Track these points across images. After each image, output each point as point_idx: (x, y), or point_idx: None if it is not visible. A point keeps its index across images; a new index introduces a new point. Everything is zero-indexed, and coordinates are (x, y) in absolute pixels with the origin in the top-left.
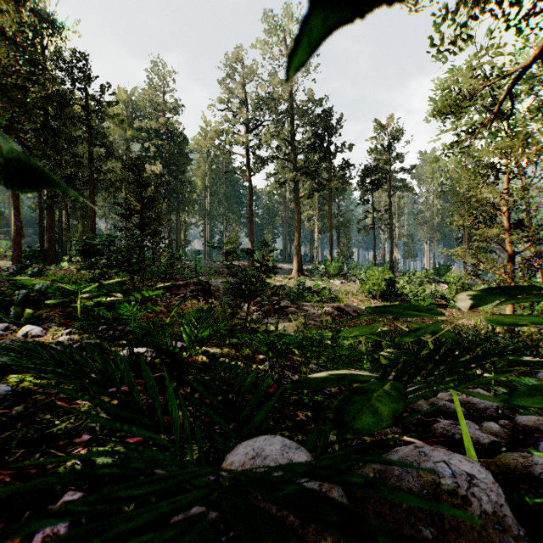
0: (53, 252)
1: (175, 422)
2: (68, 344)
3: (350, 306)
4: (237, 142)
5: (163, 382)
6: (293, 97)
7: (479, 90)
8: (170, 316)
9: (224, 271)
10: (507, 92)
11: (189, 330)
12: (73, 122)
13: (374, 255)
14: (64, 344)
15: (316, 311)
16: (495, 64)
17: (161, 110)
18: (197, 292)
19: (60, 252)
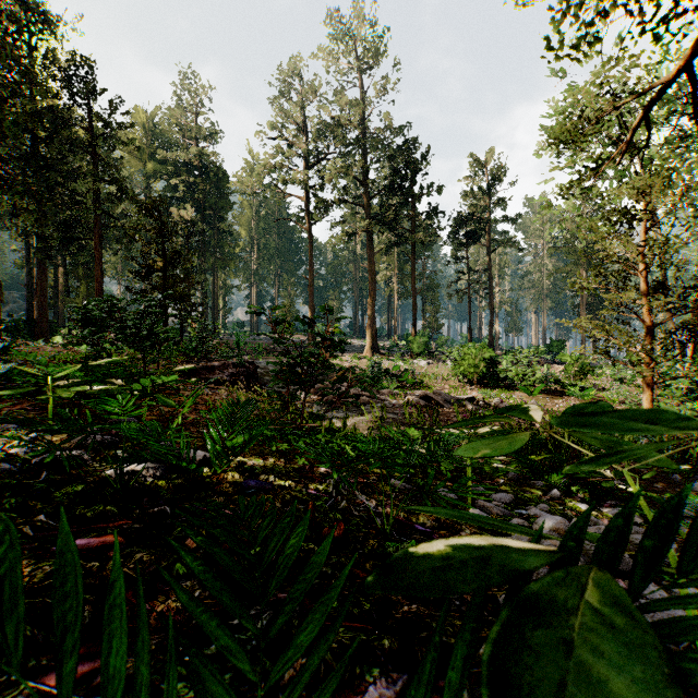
0: (45, 323)
1: (111, 684)
2: (23, 459)
3: (441, 394)
4: (292, 180)
5: (164, 521)
6: (365, 124)
7: (608, 112)
8: (196, 411)
9: (276, 349)
10: (644, 116)
11: (216, 434)
12: (72, 149)
13: (469, 328)
14: (16, 458)
15: (397, 401)
16: (629, 78)
17: (193, 137)
18: (238, 376)
19: (56, 323)
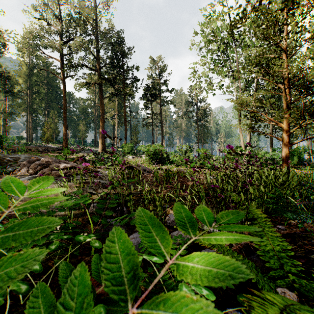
0: None
1: None
2: None
3: (141, 166)
4: (50, 45)
5: None
6: (98, 23)
7: None
8: None
9: (38, 150)
10: None
11: None
12: None
13: (153, 141)
14: None
15: (108, 172)
16: None
17: None
18: None
19: None
